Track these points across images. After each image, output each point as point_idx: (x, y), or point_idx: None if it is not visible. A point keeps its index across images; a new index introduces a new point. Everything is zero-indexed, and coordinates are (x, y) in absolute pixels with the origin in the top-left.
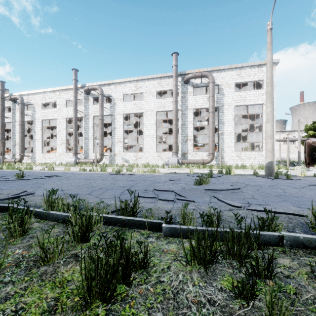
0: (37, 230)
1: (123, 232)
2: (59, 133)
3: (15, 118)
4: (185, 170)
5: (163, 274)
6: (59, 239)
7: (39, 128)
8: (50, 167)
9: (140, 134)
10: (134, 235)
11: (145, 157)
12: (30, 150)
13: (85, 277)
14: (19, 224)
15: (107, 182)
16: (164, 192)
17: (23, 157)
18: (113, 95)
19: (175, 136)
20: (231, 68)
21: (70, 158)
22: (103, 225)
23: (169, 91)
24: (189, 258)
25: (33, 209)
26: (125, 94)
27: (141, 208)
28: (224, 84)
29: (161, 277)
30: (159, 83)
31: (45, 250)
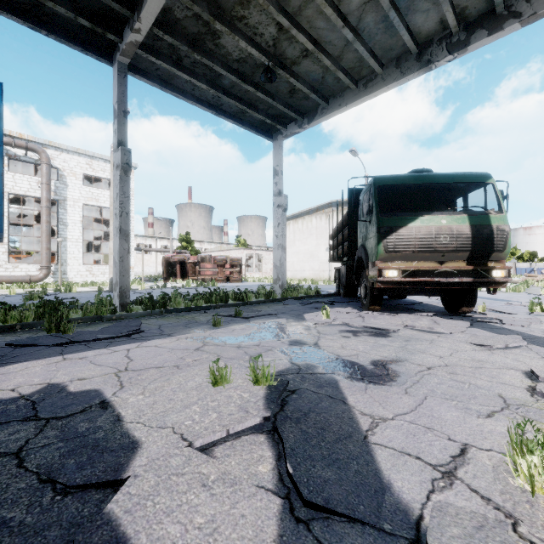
0: None
1: None
2: None
3: None
4: None
5: None
6: None
7: None
8: None
9: None
10: None
11: None
12: None
13: None
14: None
15: None
16: None
17: None
18: None
19: None
20: (79, 153)
21: None
22: None
23: None
24: None
25: None
26: None
27: None
28: (68, 171)
29: None
30: None
31: None
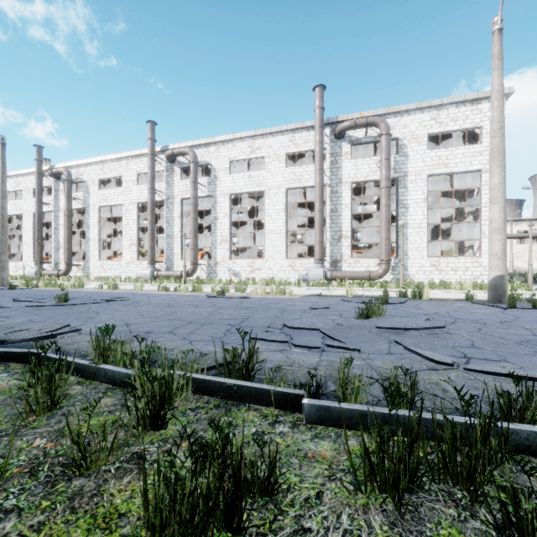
0: (77, 401)
1: (229, 410)
2: (127, 228)
3: (59, 204)
4: (337, 291)
5: (308, 511)
6: (107, 425)
7: (95, 220)
8: (111, 284)
9: (259, 228)
10: (248, 417)
11: (268, 268)
12: (82, 256)
13: (147, 526)
14: (47, 388)
15: (202, 312)
16: (303, 332)
17: (70, 267)
18: (213, 162)
19: (319, 231)
20: (421, 108)
21: (143, 269)
22: (192, 394)
23: (309, 153)
24: (361, 475)
25: (72, 361)
26: (234, 161)
27: (262, 362)
28: (409, 137)
29: (304, 519)
30: (292, 140)
31: (82, 447)
